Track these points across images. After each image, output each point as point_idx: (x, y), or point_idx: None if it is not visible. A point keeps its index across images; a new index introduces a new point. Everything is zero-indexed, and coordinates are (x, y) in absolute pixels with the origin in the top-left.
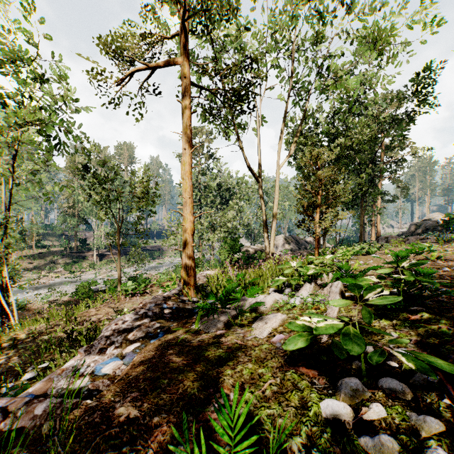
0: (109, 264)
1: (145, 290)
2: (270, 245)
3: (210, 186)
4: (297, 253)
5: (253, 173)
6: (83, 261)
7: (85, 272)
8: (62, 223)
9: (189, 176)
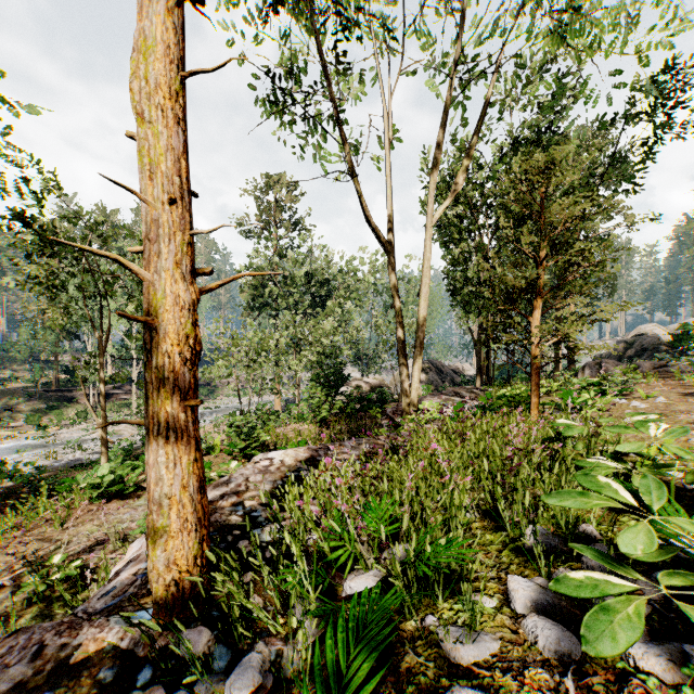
0: (117, 411)
1: (142, 483)
2: (412, 381)
3: (293, 276)
4: (451, 392)
5: (378, 233)
6: (69, 406)
7: (68, 427)
8: (29, 338)
9: (168, 109)
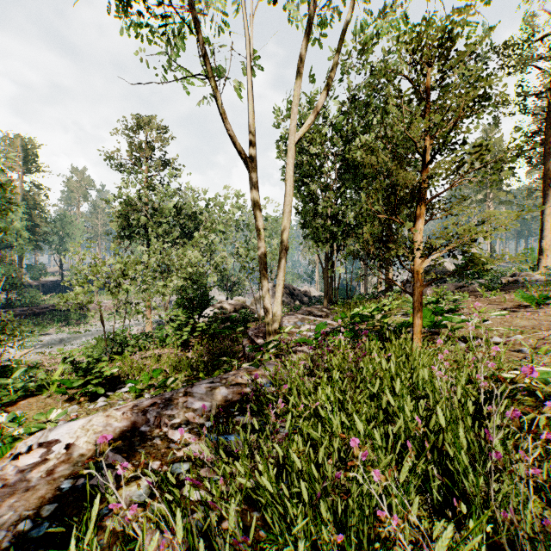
0: None
1: None
2: (275, 303)
3: (162, 208)
4: (305, 312)
5: (239, 148)
6: None
7: None
8: None
9: None
